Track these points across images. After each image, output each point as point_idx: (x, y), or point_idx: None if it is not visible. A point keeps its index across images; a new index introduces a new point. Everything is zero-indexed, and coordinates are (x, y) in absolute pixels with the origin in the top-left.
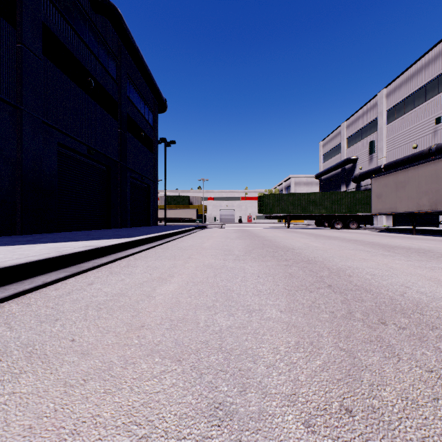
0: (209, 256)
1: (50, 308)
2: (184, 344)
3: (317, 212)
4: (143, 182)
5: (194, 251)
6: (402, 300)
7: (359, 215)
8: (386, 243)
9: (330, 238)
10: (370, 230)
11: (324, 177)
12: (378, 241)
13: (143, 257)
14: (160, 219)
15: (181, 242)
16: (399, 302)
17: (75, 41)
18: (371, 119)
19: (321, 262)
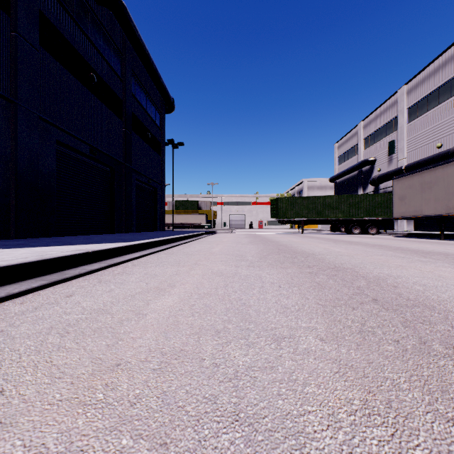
0: (219, 262)
1: None
2: (176, 404)
3: (333, 216)
4: (149, 185)
5: (201, 257)
6: None
7: (378, 219)
8: (416, 248)
9: (351, 243)
10: (391, 235)
11: (339, 180)
12: (406, 246)
13: (143, 263)
14: (168, 224)
15: (188, 246)
16: None
17: (76, 33)
18: (391, 118)
19: (352, 270)
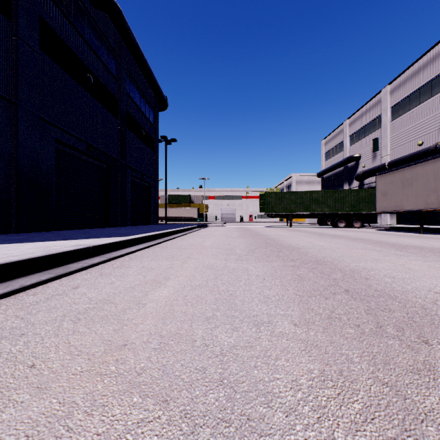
0: (209, 256)
1: (19, 318)
2: (173, 374)
3: (320, 210)
4: (143, 180)
5: (194, 250)
6: (438, 310)
7: (363, 213)
8: (395, 242)
9: (335, 237)
10: (374, 229)
11: (326, 175)
12: (386, 240)
13: (140, 256)
14: (161, 218)
15: (181, 240)
16: (435, 313)
17: (74, 36)
18: (375, 116)
19: (331, 263)
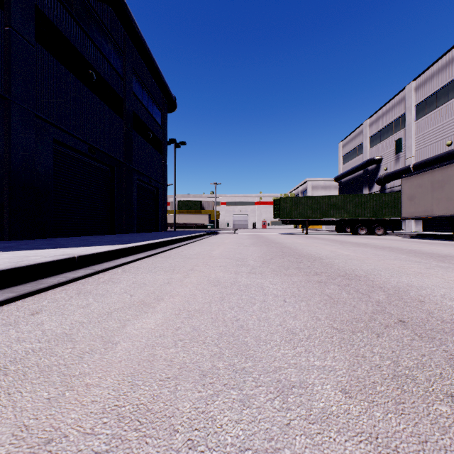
0: (217, 267)
1: None
2: None
3: (338, 216)
4: (151, 185)
5: (199, 261)
6: None
7: (385, 219)
8: (430, 251)
9: (359, 245)
10: (399, 236)
11: (344, 179)
12: (419, 248)
13: (135, 268)
14: (171, 224)
15: (188, 249)
16: None
17: (74, 30)
18: (398, 116)
19: (365, 278)
